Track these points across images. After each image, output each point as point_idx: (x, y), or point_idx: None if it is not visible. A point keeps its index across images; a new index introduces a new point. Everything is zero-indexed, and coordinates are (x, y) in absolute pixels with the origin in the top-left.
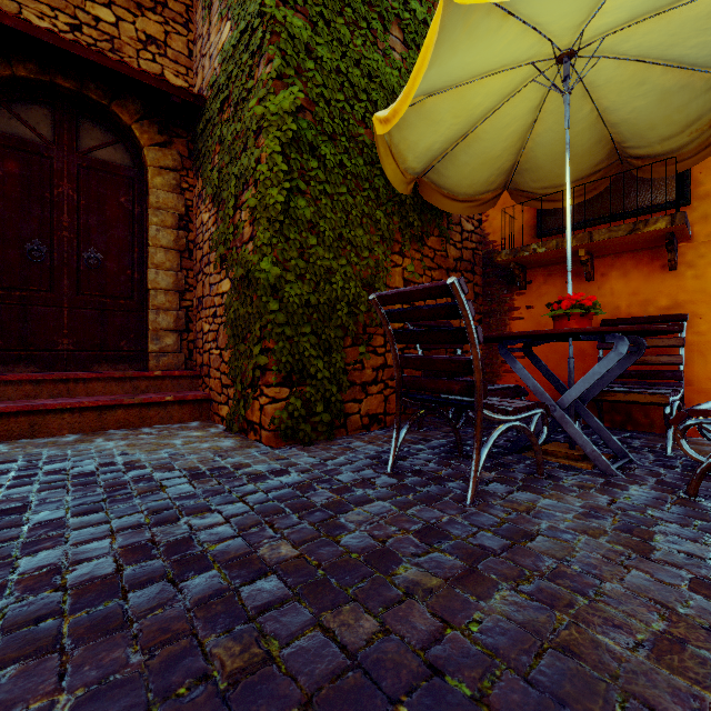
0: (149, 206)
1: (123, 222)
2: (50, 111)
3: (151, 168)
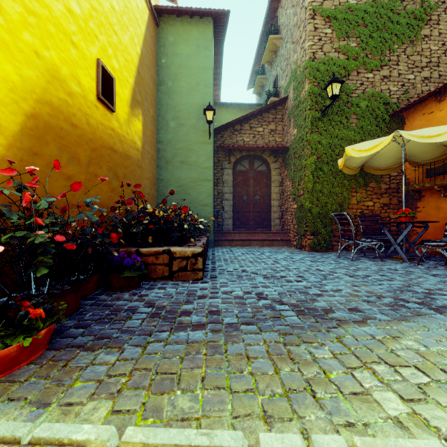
0: (271, 181)
1: (264, 187)
2: (248, 161)
3: (272, 170)
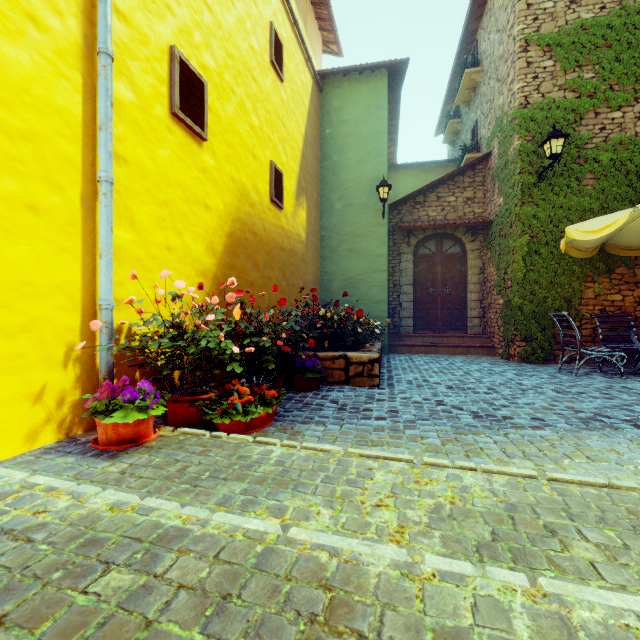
0: (467, 267)
1: (458, 275)
2: (434, 241)
3: (468, 252)
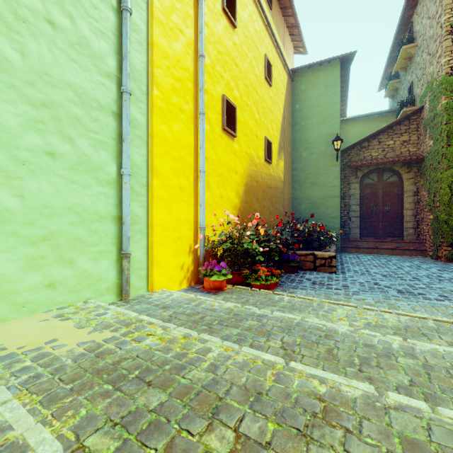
0: (404, 191)
1: (395, 197)
2: (376, 174)
3: (404, 180)
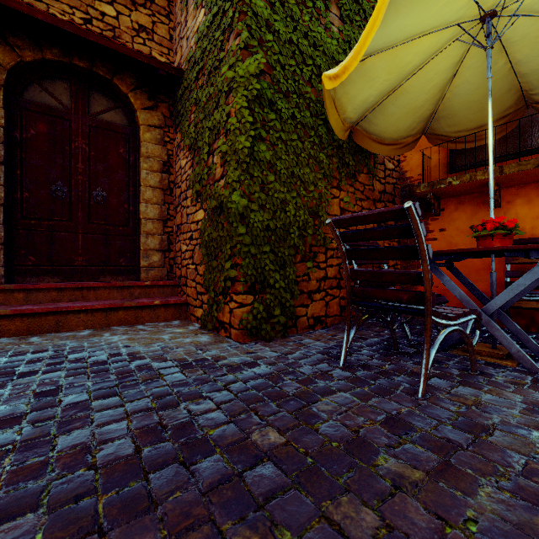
0: (141, 155)
1: (122, 168)
2: (69, 85)
3: (142, 126)
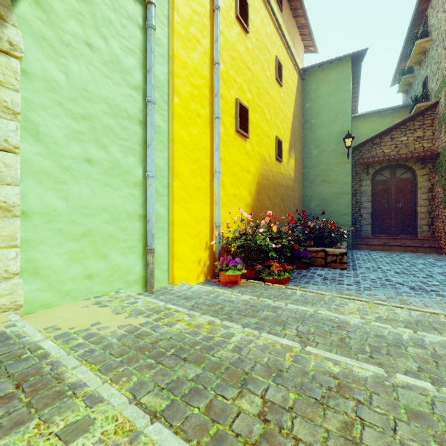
0: (417, 188)
1: (409, 194)
2: (389, 170)
3: (418, 176)
